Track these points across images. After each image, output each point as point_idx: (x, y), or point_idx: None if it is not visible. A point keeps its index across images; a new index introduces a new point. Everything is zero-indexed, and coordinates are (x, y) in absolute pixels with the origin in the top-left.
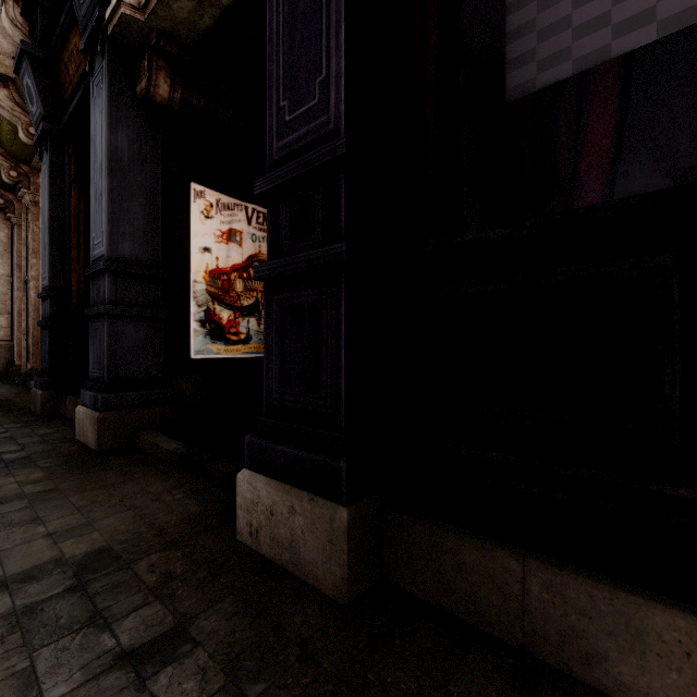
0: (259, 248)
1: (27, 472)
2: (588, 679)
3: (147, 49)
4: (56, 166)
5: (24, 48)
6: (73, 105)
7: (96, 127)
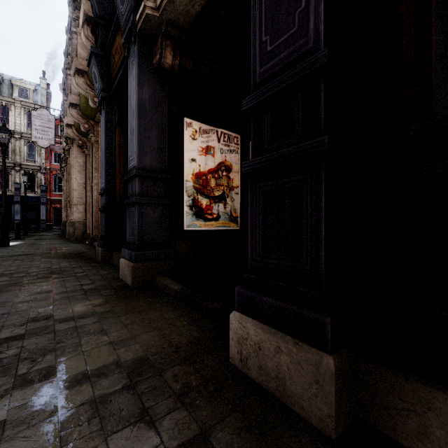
0: (225, 158)
1: (96, 298)
2: None
3: (160, 34)
4: (108, 117)
5: (92, 50)
6: (117, 79)
7: (131, 89)
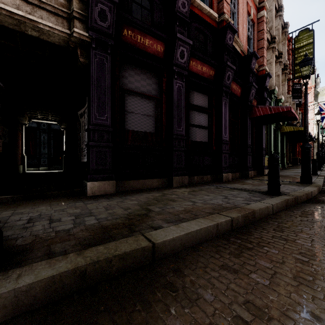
0: None
1: None
2: (136, 189)
3: None
4: None
5: None
6: None
7: None
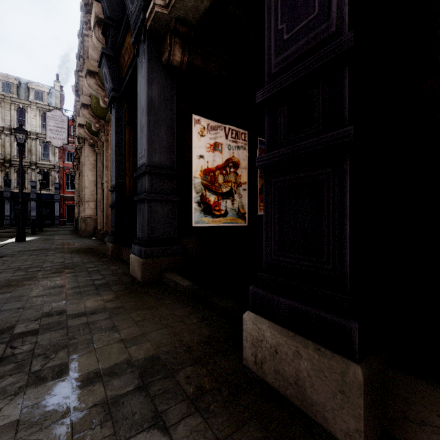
0: (233, 154)
1: (107, 293)
2: None
3: (169, 32)
4: (118, 116)
5: (103, 51)
6: (127, 78)
7: (140, 87)
